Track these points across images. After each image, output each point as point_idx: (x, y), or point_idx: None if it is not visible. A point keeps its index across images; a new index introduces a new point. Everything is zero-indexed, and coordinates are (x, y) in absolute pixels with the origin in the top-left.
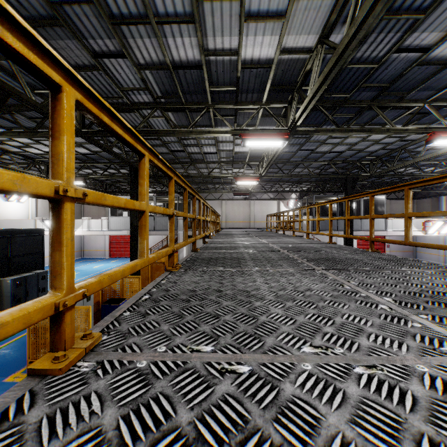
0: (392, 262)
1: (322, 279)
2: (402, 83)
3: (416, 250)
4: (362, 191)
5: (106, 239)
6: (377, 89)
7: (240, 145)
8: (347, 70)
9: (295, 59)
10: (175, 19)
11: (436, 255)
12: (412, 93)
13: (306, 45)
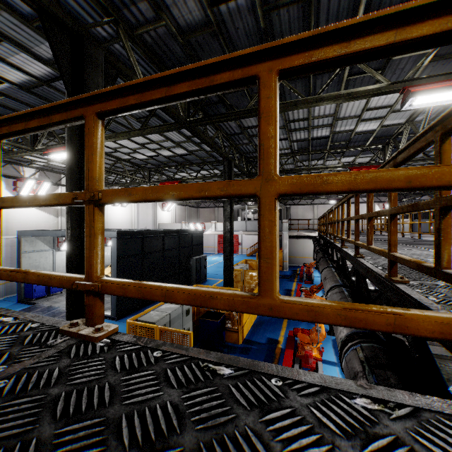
0: None
1: (401, 245)
2: None
3: None
4: None
5: (215, 238)
6: None
7: None
8: None
9: (390, 127)
10: (321, 126)
11: None
12: None
13: (398, 122)
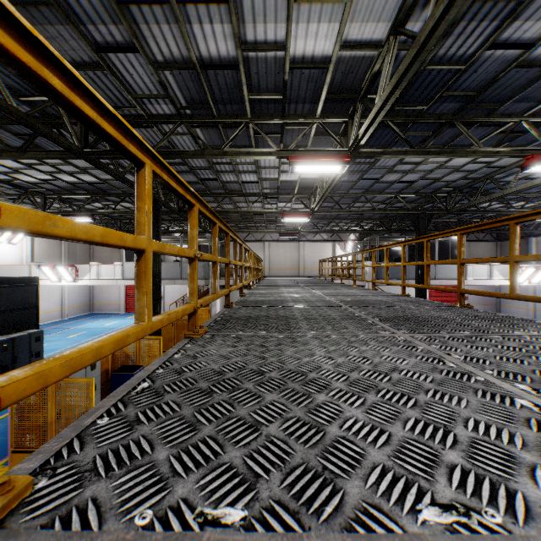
0: (496, 323)
1: (409, 349)
2: (494, 91)
3: (500, 303)
4: (435, 231)
5: (121, 290)
6: (462, 100)
7: (287, 172)
8: (425, 73)
9: (359, 57)
10: None
11: (524, 309)
12: (505, 106)
13: (375, 38)
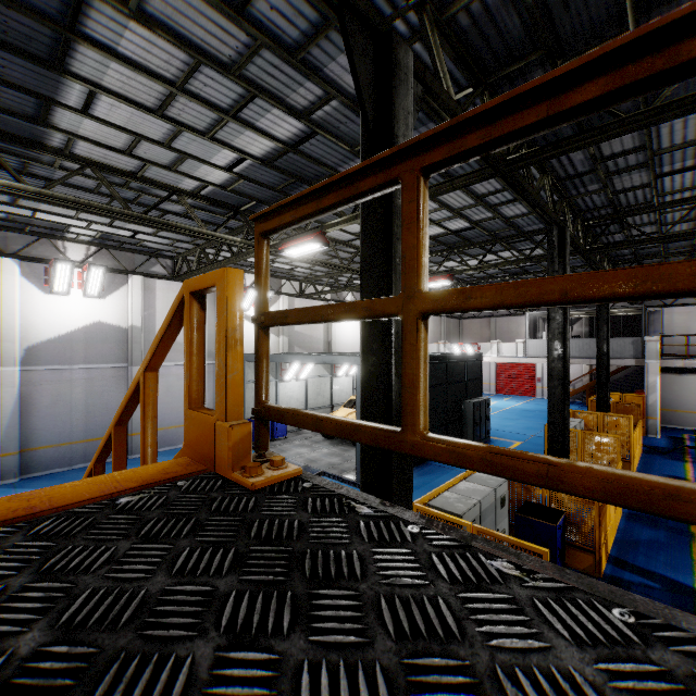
0: None
1: None
2: None
3: None
4: None
5: (491, 369)
6: None
7: None
8: None
9: None
10: None
11: None
12: None
13: None
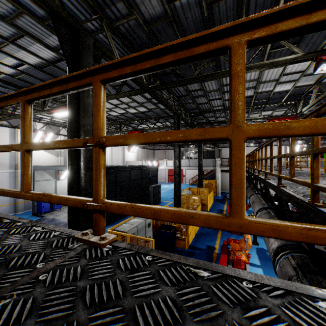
0: None
1: None
2: None
3: None
4: None
5: (166, 172)
6: None
7: None
8: None
9: (301, 88)
10: (247, 88)
11: None
12: None
13: (308, 84)
